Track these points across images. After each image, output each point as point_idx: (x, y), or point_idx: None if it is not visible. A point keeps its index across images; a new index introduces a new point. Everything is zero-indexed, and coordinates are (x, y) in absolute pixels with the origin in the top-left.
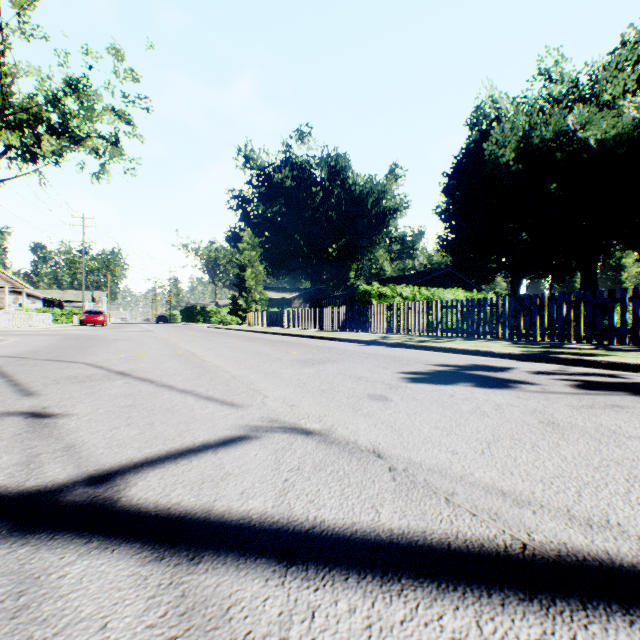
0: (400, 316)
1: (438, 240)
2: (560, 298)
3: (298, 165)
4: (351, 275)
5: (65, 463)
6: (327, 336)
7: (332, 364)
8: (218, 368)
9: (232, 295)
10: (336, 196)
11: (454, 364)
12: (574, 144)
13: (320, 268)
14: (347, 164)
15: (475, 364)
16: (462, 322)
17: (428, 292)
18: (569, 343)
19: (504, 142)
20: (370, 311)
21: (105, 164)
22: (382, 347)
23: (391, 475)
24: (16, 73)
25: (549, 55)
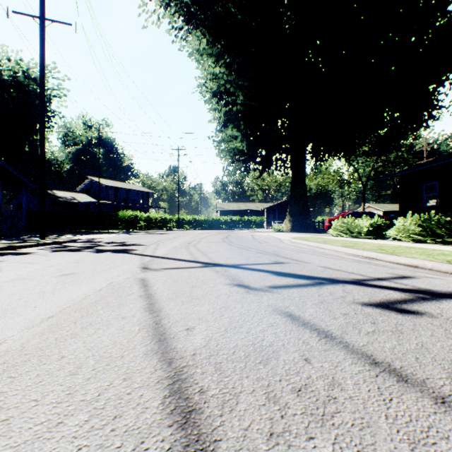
0: None
1: None
2: None
3: None
4: None
5: (216, 269)
6: None
7: None
8: None
9: None
10: None
11: None
12: None
13: None
14: None
15: None
16: None
17: None
18: None
19: None
20: None
21: None
22: None
23: (152, 261)
24: None
25: None
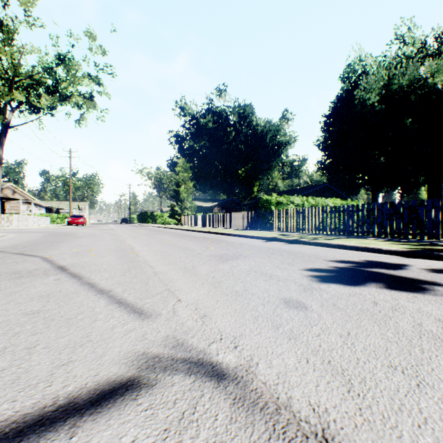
0: (293, 218)
1: (317, 164)
2: (429, 204)
3: (217, 113)
4: (255, 190)
5: None
6: (238, 234)
7: (244, 260)
8: (146, 263)
9: (171, 204)
10: (244, 134)
11: (351, 260)
12: (425, 88)
13: (233, 185)
14: (252, 111)
15: (370, 260)
16: (343, 223)
17: (314, 201)
18: (438, 241)
19: (370, 89)
20: (270, 215)
21: (84, 113)
22: (282, 243)
23: None
24: (23, 51)
25: (403, 24)
